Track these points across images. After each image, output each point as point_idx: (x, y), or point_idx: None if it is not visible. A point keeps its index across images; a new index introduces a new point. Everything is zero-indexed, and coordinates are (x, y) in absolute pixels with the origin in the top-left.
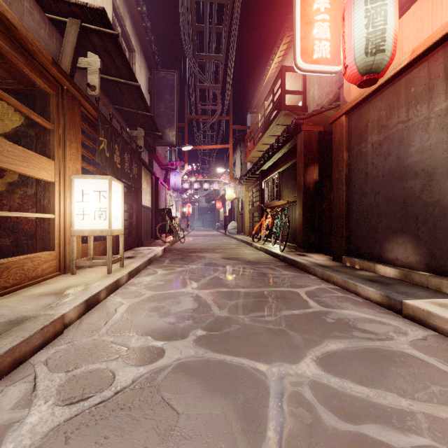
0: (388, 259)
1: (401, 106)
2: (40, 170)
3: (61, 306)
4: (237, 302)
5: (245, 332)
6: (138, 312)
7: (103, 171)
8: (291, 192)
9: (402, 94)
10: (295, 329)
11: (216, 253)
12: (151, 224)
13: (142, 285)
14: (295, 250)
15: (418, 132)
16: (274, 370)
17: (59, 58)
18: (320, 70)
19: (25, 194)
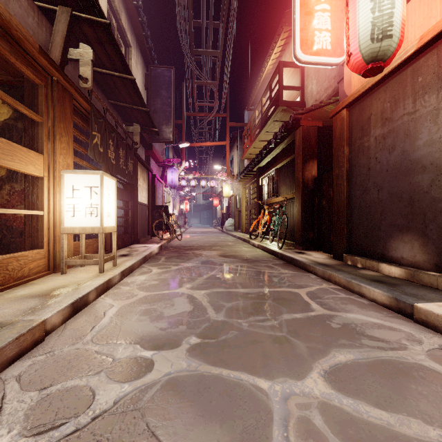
0: (393, 258)
1: (407, 96)
2: (27, 164)
3: (43, 310)
4: (235, 304)
5: (243, 340)
6: (129, 316)
7: (100, 168)
8: (289, 189)
9: (409, 84)
10: (298, 336)
11: (213, 251)
12: (148, 221)
13: (135, 285)
14: (294, 248)
15: (427, 124)
16: (276, 388)
17: (49, 48)
18: (321, 62)
19: (13, 190)
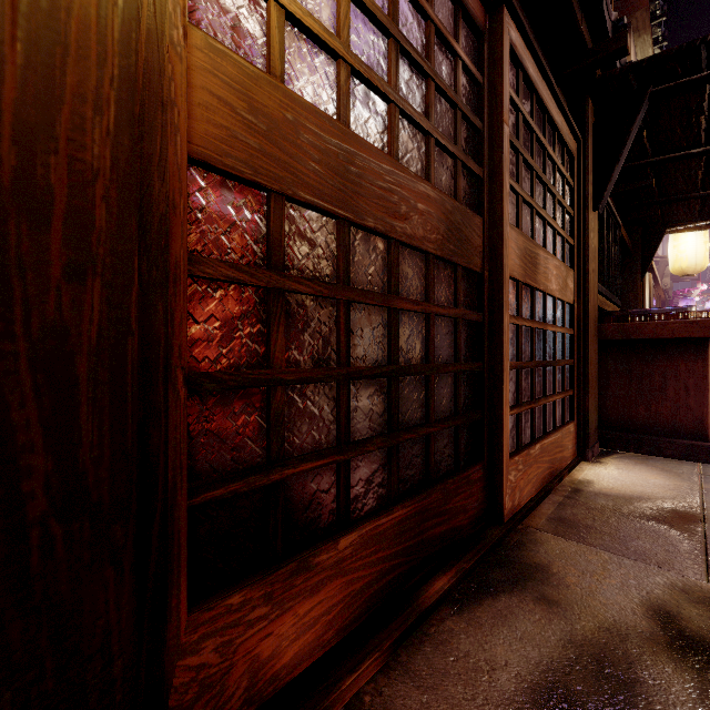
0: None
1: None
2: None
3: None
4: None
5: None
6: None
7: None
8: None
9: None
10: None
11: None
12: None
13: None
14: None
15: None
16: None
17: None
18: None
19: None
